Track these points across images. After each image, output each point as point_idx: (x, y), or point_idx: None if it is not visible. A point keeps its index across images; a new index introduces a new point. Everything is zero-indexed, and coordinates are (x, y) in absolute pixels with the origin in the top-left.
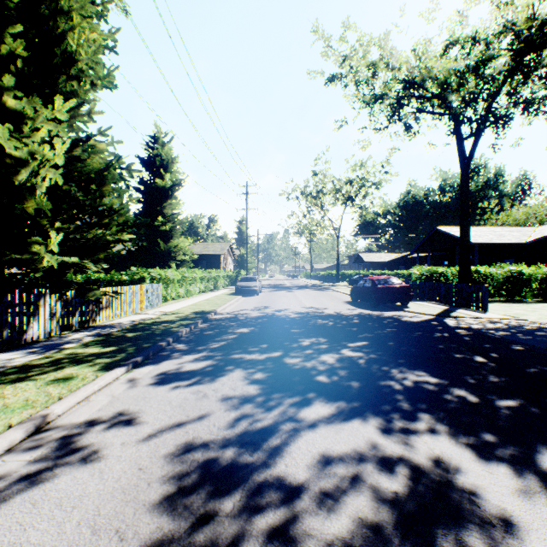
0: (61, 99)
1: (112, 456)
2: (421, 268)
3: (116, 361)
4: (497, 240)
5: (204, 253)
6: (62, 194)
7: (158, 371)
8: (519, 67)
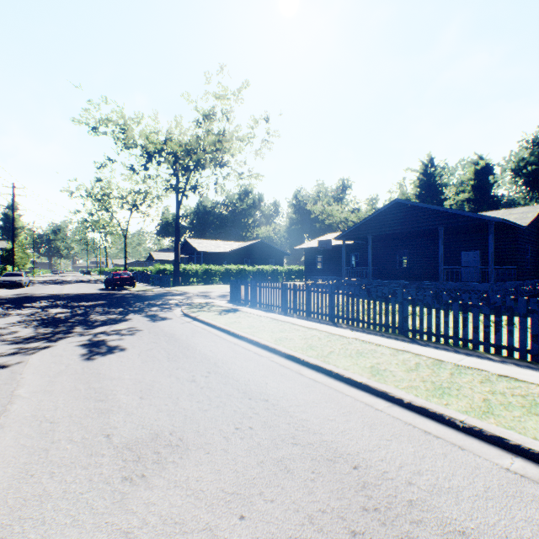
0: None
1: None
2: (156, 267)
3: None
4: (214, 250)
5: None
6: None
7: None
8: (186, 172)
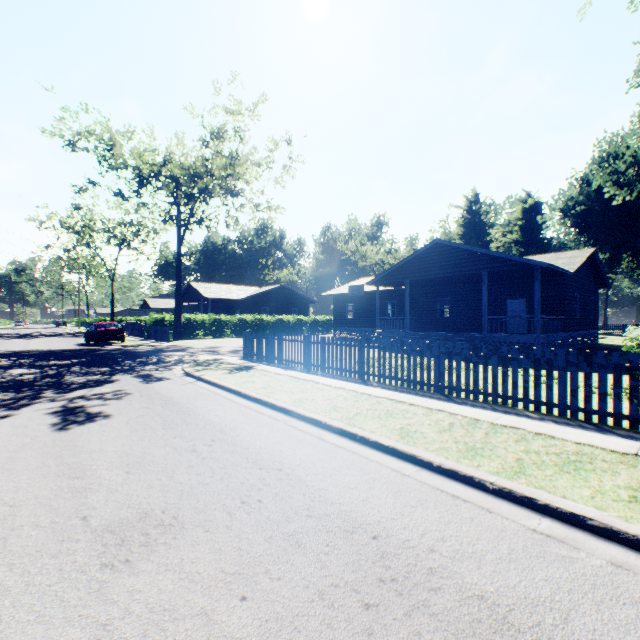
0: None
1: None
2: (152, 316)
3: None
4: (225, 296)
5: None
6: None
7: None
8: (190, 200)
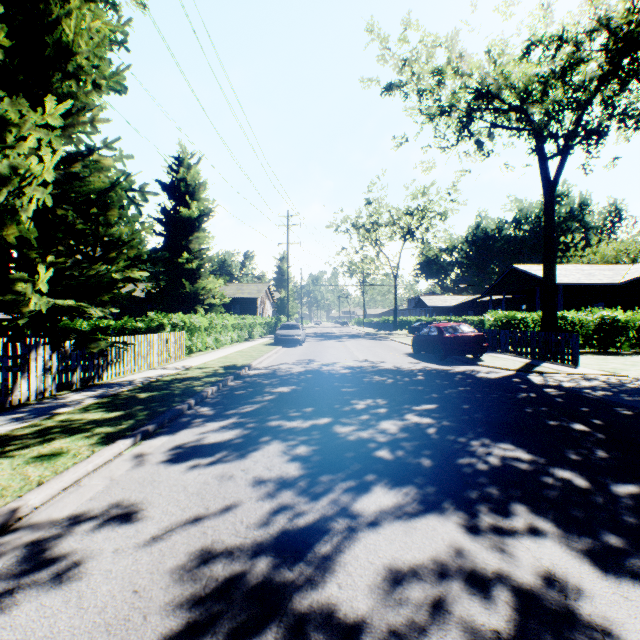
0: (54, 100)
1: (98, 571)
2: (497, 314)
3: (121, 431)
4: (586, 280)
5: (238, 296)
6: (57, 220)
7: (173, 443)
8: (616, 70)
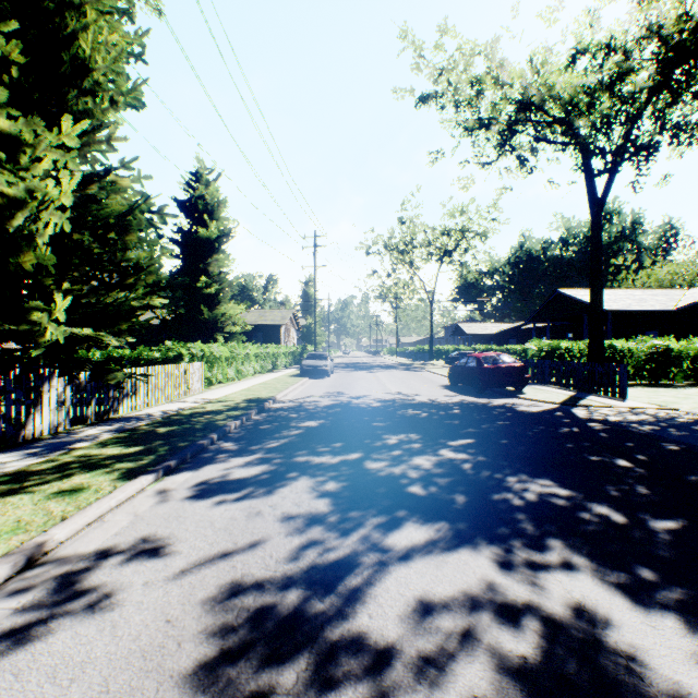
0: (71, 120)
1: (130, 603)
2: (540, 343)
3: (142, 467)
4: (637, 306)
5: (260, 323)
6: (73, 245)
7: (197, 479)
8: (667, 81)
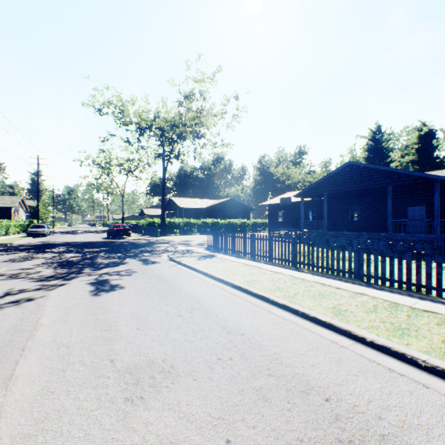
0: None
1: None
2: (147, 220)
3: None
4: (193, 206)
5: None
6: None
7: None
8: (170, 143)
